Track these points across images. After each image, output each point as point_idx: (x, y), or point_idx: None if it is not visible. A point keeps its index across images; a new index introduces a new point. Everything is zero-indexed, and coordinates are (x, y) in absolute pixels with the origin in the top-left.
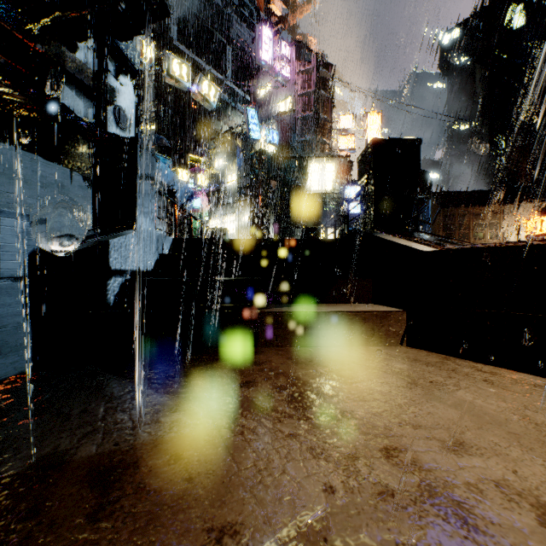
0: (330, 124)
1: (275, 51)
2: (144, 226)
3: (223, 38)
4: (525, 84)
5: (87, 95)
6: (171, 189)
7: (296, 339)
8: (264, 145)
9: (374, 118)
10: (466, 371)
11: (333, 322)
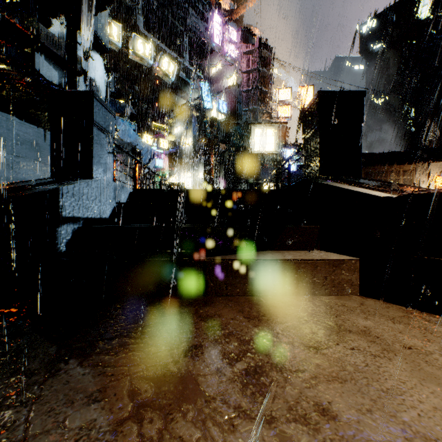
0: (270, 96)
1: (225, 35)
2: (101, 176)
3: (181, 27)
4: (430, 64)
5: (61, 66)
6: (136, 149)
7: (246, 287)
8: (215, 114)
9: (307, 91)
10: (441, 331)
11: (284, 270)
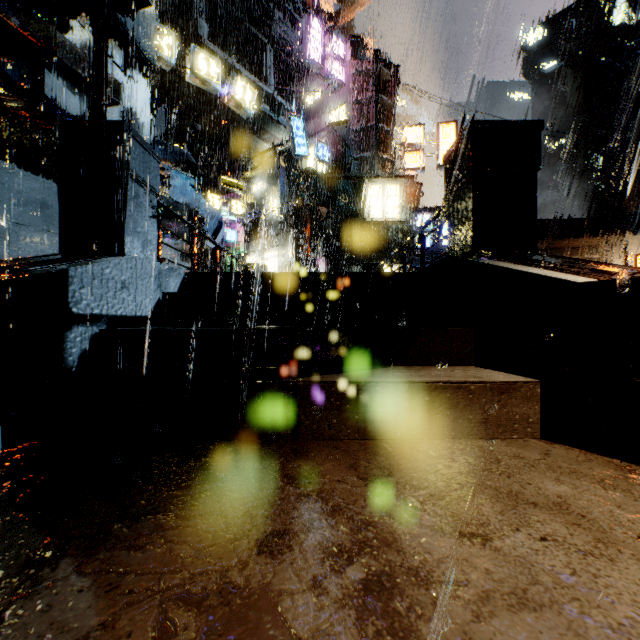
0: (393, 138)
1: (326, 48)
2: (138, 252)
3: (263, 37)
4: (627, 91)
5: (84, 92)
6: (196, 215)
7: (361, 426)
8: (312, 164)
9: (447, 129)
10: None
11: (421, 398)
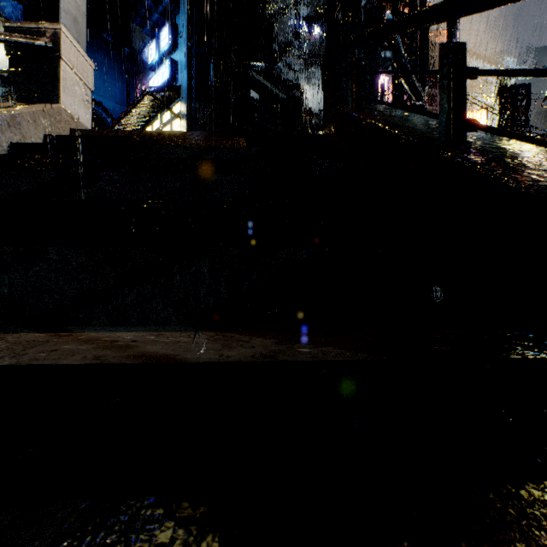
0: None
1: (390, 88)
2: None
3: None
4: None
5: None
6: None
7: None
8: None
9: (479, 115)
10: None
11: None
